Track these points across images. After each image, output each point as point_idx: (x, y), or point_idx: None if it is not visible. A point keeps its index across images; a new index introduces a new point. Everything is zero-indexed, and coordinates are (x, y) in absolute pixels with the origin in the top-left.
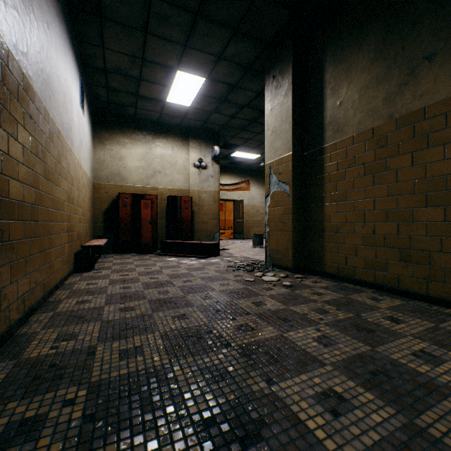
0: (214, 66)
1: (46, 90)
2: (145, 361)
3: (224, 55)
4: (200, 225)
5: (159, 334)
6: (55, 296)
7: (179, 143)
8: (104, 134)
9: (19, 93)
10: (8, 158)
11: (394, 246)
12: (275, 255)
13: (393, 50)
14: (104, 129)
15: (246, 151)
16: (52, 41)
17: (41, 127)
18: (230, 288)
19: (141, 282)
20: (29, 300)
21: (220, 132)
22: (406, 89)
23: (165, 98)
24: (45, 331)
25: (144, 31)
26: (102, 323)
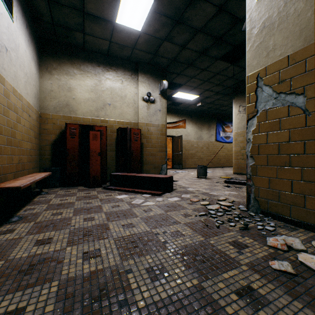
0: None
1: None
2: None
3: None
4: (148, 157)
5: None
6: None
7: (128, 77)
8: (52, 63)
9: None
10: None
11: None
12: (270, 200)
13: None
14: (52, 58)
15: (187, 92)
16: None
17: None
18: None
19: (59, 280)
20: None
21: (167, 69)
22: None
23: (115, 17)
24: None
25: None
26: None
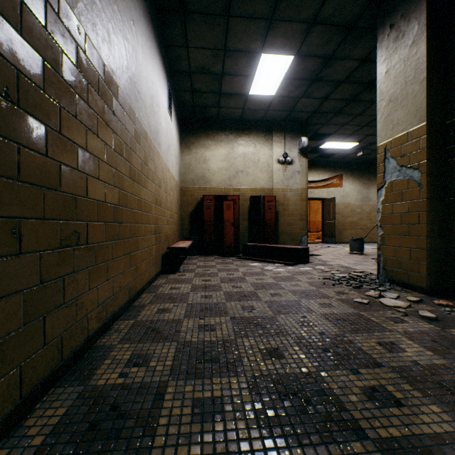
0: (305, 37)
1: (132, 89)
2: (226, 435)
3: (318, 18)
4: (285, 227)
5: (245, 379)
6: (140, 299)
7: (261, 139)
8: (190, 139)
9: (99, 85)
10: (85, 153)
11: None
12: (394, 268)
13: None
14: (190, 134)
15: (339, 140)
16: (138, 40)
17: (125, 126)
18: (335, 312)
19: (222, 291)
20: (111, 306)
21: (308, 121)
22: None
23: (248, 90)
24: (121, 346)
25: (226, 15)
26: (178, 344)
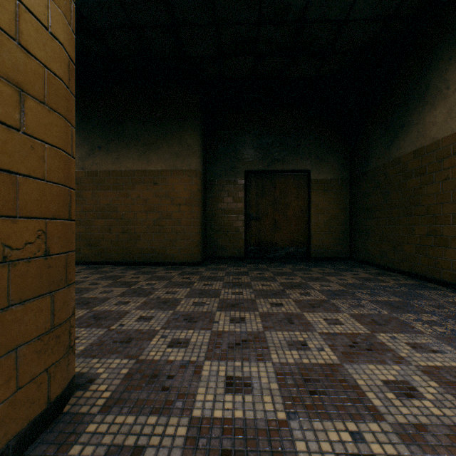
0: None
1: None
2: None
3: None
4: None
5: None
6: None
7: None
8: None
9: None
10: None
11: (85, 239)
12: None
13: (85, 133)
14: None
15: None
16: None
17: None
18: None
19: None
20: None
21: None
22: (90, 158)
23: None
24: None
25: None
26: None
